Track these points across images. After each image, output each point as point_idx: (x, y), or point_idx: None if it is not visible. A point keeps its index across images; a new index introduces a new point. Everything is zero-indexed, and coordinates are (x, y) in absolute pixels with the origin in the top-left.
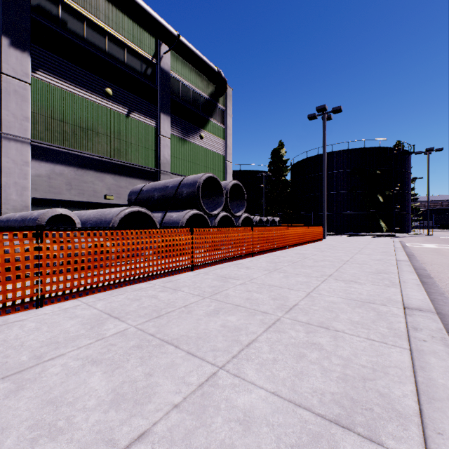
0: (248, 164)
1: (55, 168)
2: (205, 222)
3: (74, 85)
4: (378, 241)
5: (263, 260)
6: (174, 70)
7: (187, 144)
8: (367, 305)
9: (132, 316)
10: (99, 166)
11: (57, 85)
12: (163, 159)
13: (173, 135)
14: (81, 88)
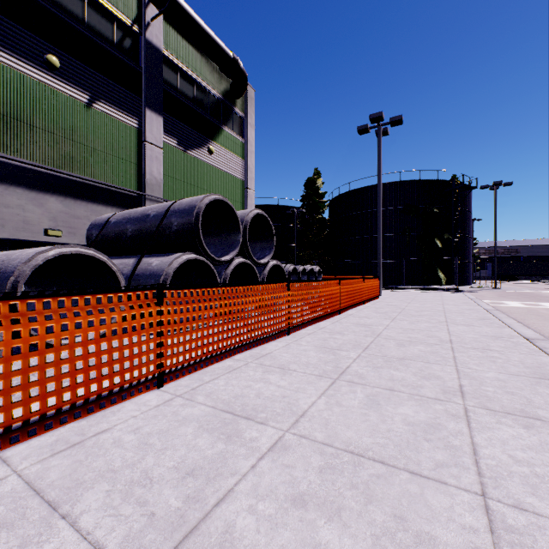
0: (276, 197)
1: None
2: (210, 273)
3: None
4: (451, 299)
5: (308, 344)
6: (168, 48)
7: (189, 160)
8: None
9: None
10: (36, 181)
11: None
12: (150, 178)
13: (167, 144)
14: None
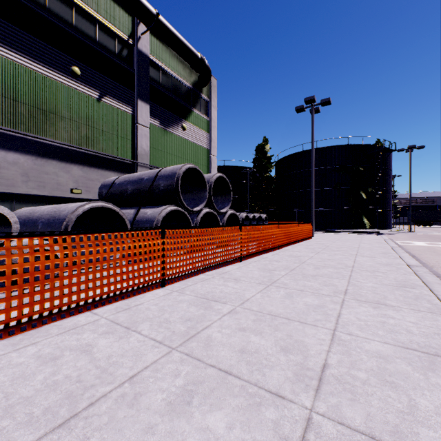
0: (233, 160)
1: (6, 156)
2: (186, 219)
3: (32, 59)
4: (369, 239)
5: (254, 267)
6: (153, 54)
7: (168, 135)
8: (440, 363)
9: (11, 423)
10: (65, 155)
11: (10, 57)
12: (140, 150)
13: (152, 125)
14: (41, 63)
